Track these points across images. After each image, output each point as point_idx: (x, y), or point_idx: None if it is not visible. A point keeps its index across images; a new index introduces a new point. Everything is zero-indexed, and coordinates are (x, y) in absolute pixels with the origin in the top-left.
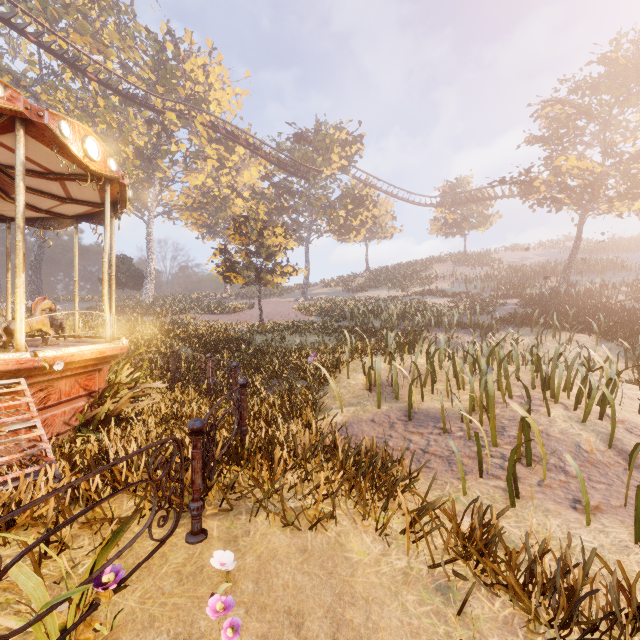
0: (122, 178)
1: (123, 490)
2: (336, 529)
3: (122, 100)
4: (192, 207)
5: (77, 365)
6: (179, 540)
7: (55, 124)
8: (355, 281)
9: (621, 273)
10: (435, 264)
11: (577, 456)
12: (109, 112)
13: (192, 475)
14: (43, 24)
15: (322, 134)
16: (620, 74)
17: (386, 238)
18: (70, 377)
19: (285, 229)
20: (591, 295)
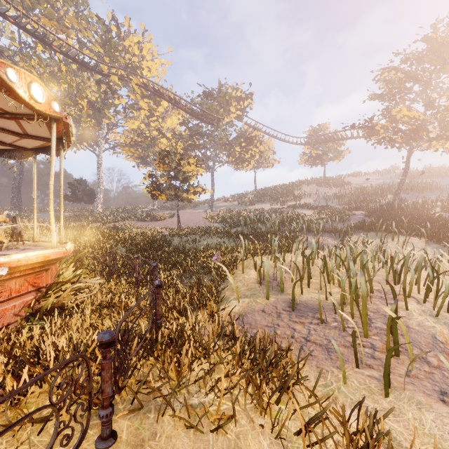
0: (65, 118)
1: (13, 426)
2: (235, 430)
3: (79, 67)
4: (130, 144)
5: (24, 268)
6: (89, 445)
7: (2, 70)
8: (247, 197)
9: (436, 192)
10: (303, 185)
11: (435, 347)
12: (69, 75)
13: (101, 384)
14: (19, 9)
15: (223, 92)
16: (438, 49)
17: (269, 167)
18: (20, 277)
19: (196, 160)
20: (416, 208)
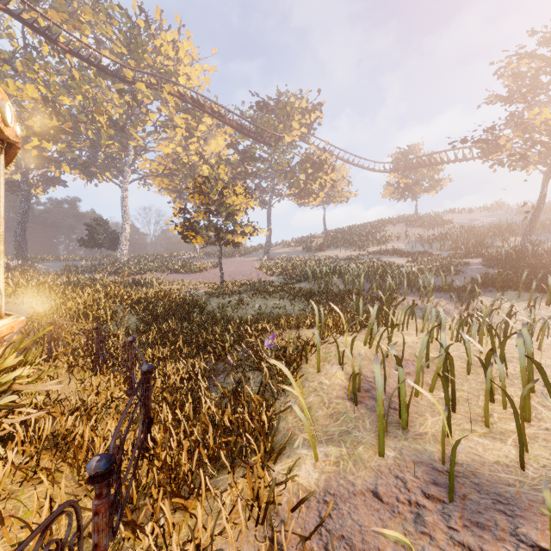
0: None
1: None
2: None
3: (97, 73)
4: (164, 174)
5: None
6: None
7: None
8: (314, 241)
9: None
10: (388, 225)
11: None
12: (82, 83)
13: None
14: None
15: (283, 102)
16: None
17: (342, 202)
18: None
19: (245, 188)
20: None
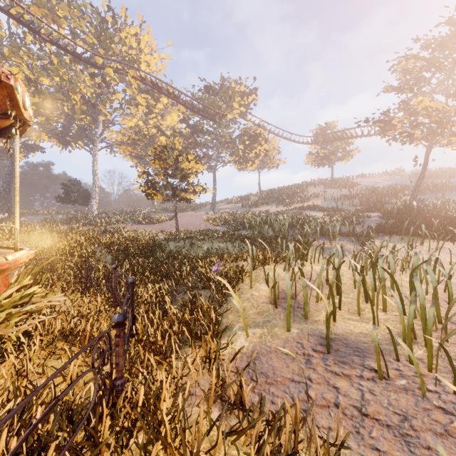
0: (6, 77)
1: None
2: None
3: (72, 59)
4: (128, 143)
5: None
6: None
7: None
8: (250, 199)
9: (454, 193)
10: (310, 187)
11: None
12: (60, 67)
13: None
14: None
15: (226, 86)
16: None
17: (273, 167)
18: None
19: (196, 156)
20: (437, 209)
